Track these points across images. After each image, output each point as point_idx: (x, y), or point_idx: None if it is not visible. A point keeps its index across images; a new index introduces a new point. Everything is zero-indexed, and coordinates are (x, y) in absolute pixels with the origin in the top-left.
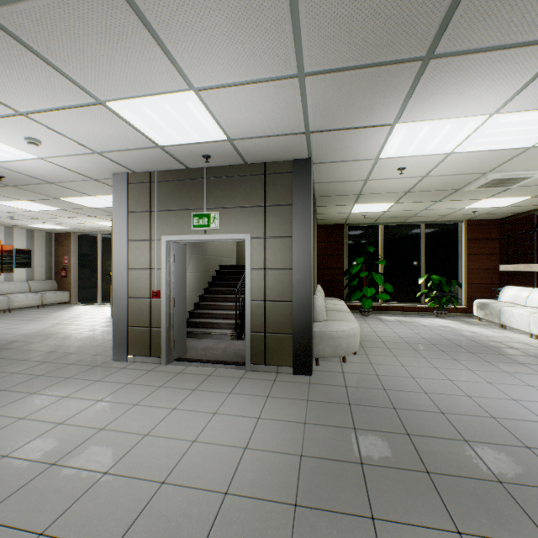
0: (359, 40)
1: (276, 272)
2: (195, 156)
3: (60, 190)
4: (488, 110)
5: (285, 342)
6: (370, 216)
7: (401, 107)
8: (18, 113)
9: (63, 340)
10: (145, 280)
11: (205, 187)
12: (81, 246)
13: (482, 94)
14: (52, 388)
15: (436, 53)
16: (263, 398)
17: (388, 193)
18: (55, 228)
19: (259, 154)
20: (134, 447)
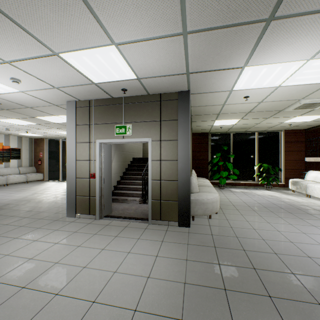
0: (224, 7)
1: (168, 162)
2: (117, 90)
3: (35, 112)
4: (306, 57)
5: (173, 206)
6: (224, 127)
7: (249, 55)
8: (4, 62)
9: (37, 203)
10: (86, 167)
11: (123, 109)
12: (50, 146)
13: (303, 45)
14: (28, 235)
15: (276, 16)
16: (159, 242)
17: (237, 113)
18: (34, 135)
19: (157, 88)
20: (76, 276)
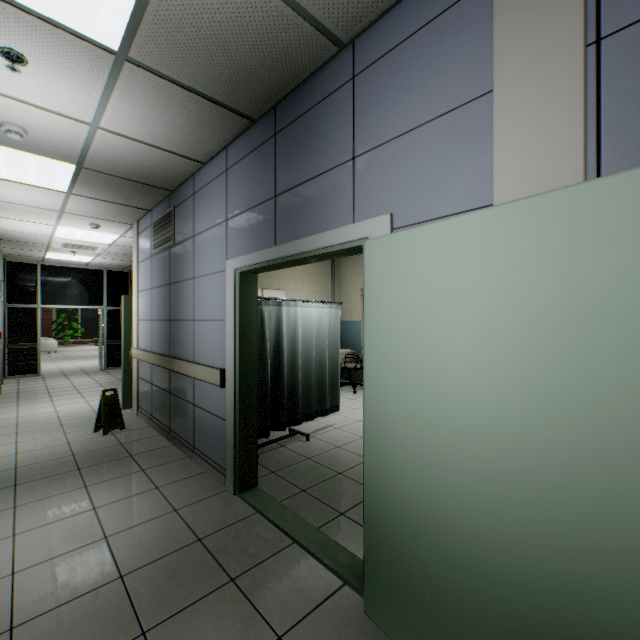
0: None
1: None
2: None
3: None
4: None
5: None
6: None
7: None
8: None
9: None
10: None
11: None
12: None
13: None
14: None
15: None
16: None
17: None
18: None
19: None
20: None
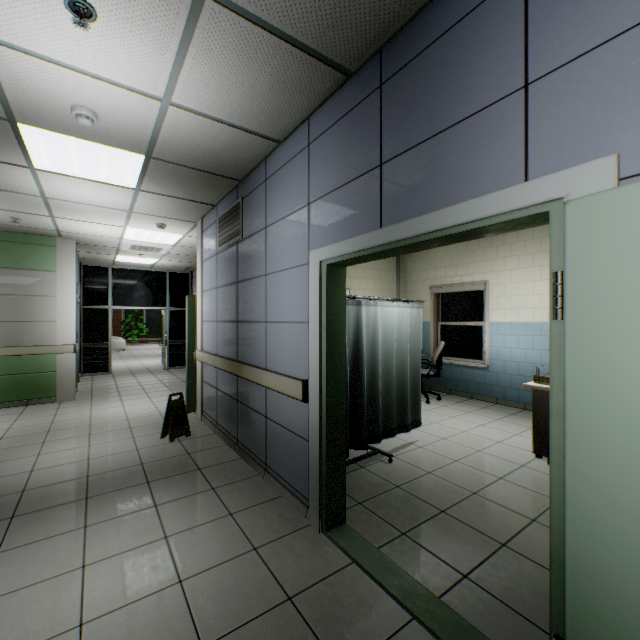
0: None
1: None
2: None
3: None
4: None
5: None
6: None
7: None
8: None
9: None
10: None
11: None
12: None
13: None
14: None
15: None
16: None
17: None
18: None
19: None
20: None
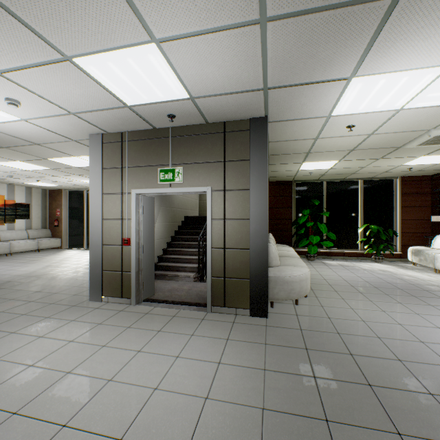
0: None
1: (235, 222)
2: (160, 116)
3: (47, 151)
4: None
5: (243, 286)
6: (315, 173)
7: (360, 57)
8: None
9: (50, 280)
10: (117, 229)
11: (170, 145)
12: (70, 201)
13: None
14: (31, 328)
15: None
16: (223, 341)
17: (335, 151)
18: (48, 185)
19: (219, 113)
20: (97, 394)
